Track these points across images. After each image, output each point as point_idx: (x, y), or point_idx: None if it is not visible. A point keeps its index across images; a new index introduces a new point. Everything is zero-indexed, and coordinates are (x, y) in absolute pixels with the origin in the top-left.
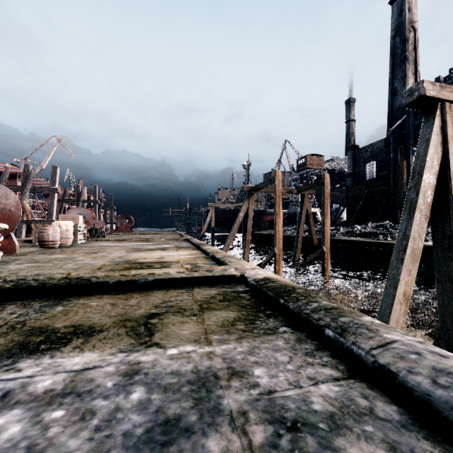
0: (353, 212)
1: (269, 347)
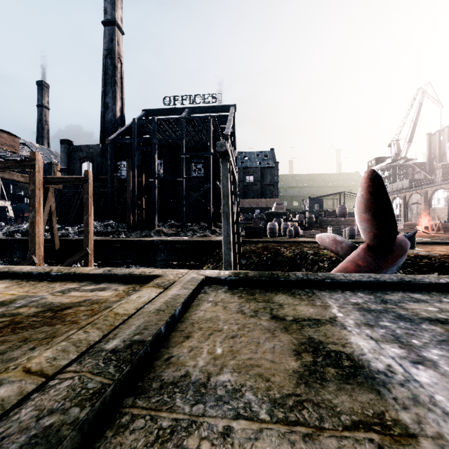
0: (68, 210)
1: (329, 295)
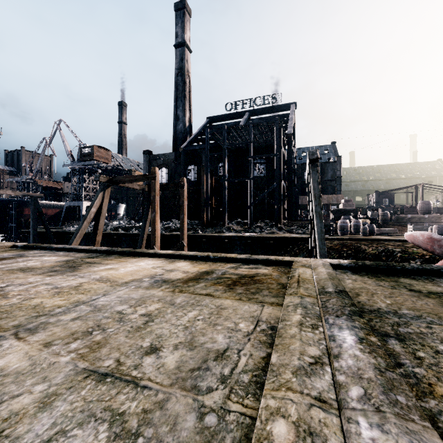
0: None
1: None
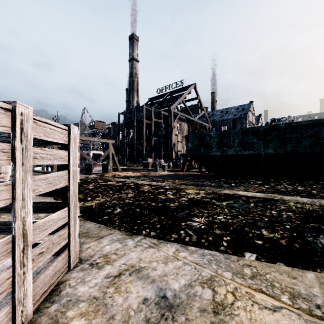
0: None
1: None
